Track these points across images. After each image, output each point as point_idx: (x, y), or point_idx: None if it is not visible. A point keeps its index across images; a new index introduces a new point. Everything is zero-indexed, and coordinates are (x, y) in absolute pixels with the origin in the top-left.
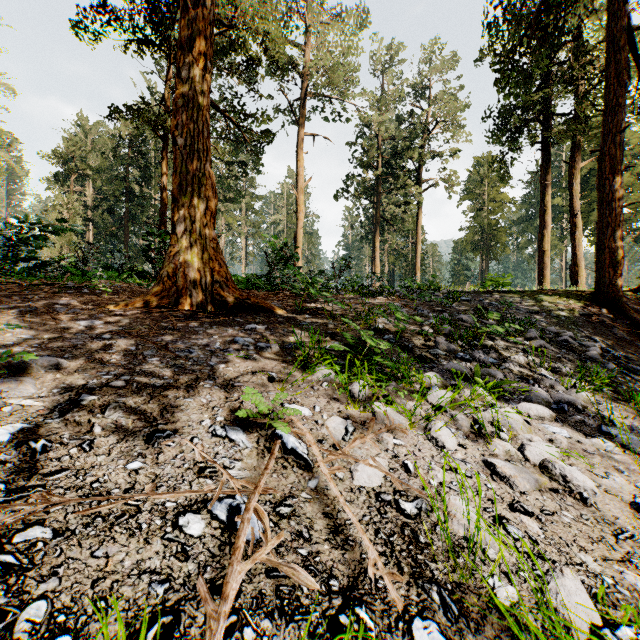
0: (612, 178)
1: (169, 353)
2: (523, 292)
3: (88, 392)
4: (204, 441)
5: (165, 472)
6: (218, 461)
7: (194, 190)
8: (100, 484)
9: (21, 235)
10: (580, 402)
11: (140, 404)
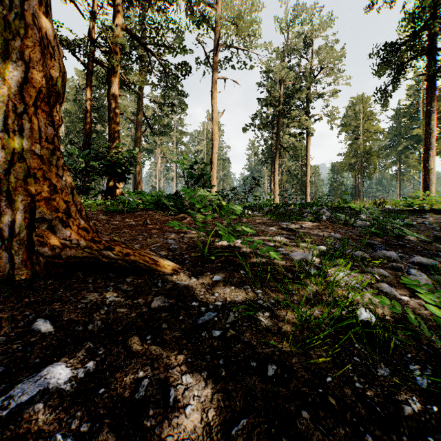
0: None
1: None
2: None
3: None
4: None
5: None
6: None
7: None
8: None
9: None
10: None
11: None
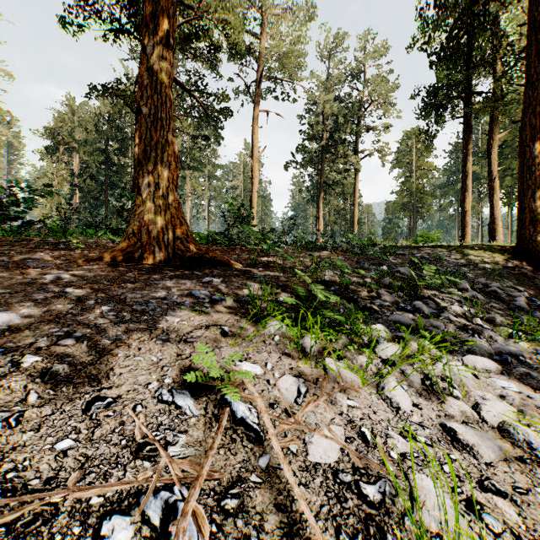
0: (532, 145)
1: (126, 307)
2: (451, 247)
3: (34, 352)
4: (148, 409)
5: (98, 452)
6: (160, 435)
7: (157, 155)
8: (17, 473)
9: (10, 197)
10: (520, 353)
11: (86, 365)
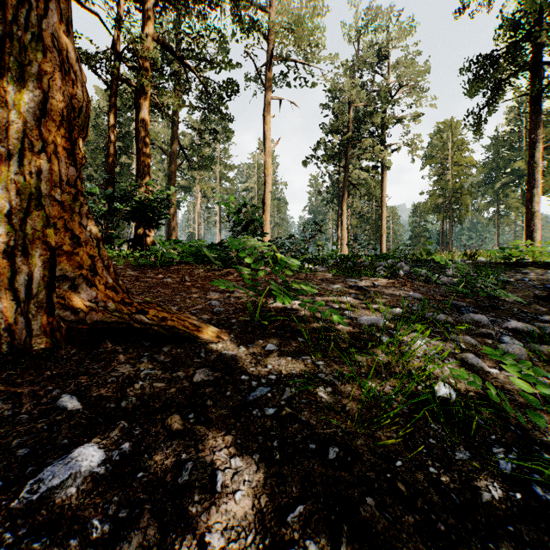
0: None
1: None
2: None
3: None
4: None
5: None
6: None
7: (7, 68)
8: None
9: None
10: None
11: None
